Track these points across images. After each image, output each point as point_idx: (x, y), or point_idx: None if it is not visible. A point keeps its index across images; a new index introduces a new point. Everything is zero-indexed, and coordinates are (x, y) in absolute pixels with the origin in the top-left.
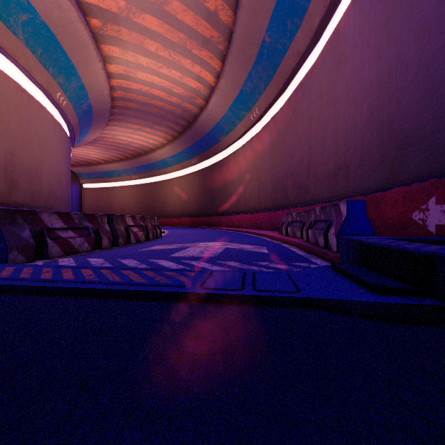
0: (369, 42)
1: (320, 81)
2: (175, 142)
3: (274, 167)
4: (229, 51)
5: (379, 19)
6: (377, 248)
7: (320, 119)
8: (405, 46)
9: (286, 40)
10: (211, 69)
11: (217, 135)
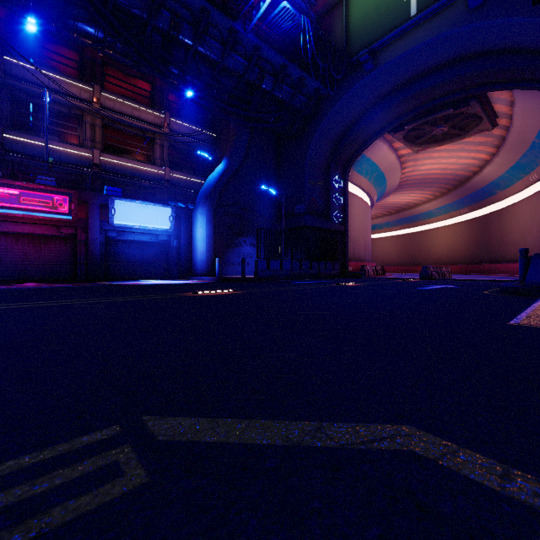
0: None
1: None
2: (443, 197)
3: None
4: (503, 146)
5: None
6: None
7: None
8: None
9: None
10: (485, 152)
11: (492, 190)
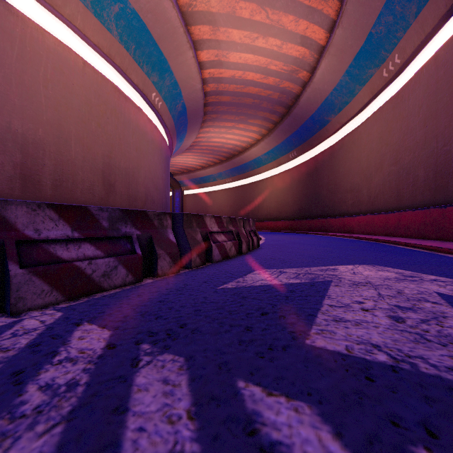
0: None
1: None
2: (270, 136)
3: (435, 137)
4: None
5: None
6: None
7: None
8: None
9: None
10: (321, 19)
11: (324, 116)
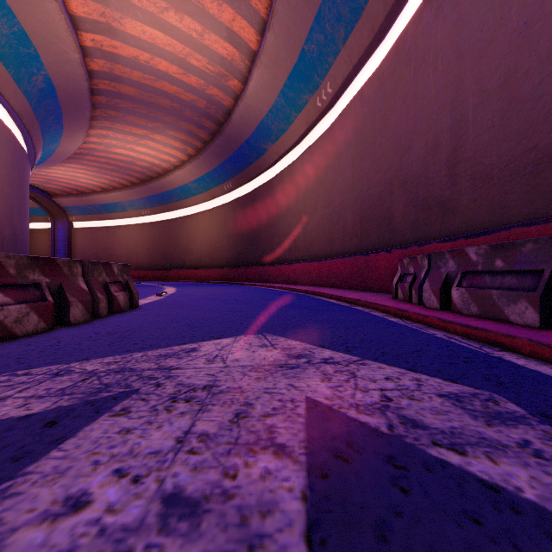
0: None
1: None
2: (199, 158)
3: (361, 179)
4: None
5: None
6: None
7: (496, 39)
8: None
9: None
10: (250, 13)
11: (261, 143)
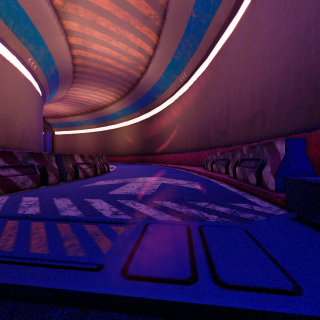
0: (285, 5)
1: (237, 46)
2: (123, 100)
3: (198, 117)
4: (164, 26)
5: None
6: None
7: (237, 76)
8: None
9: (209, 15)
10: (149, 41)
11: (154, 94)
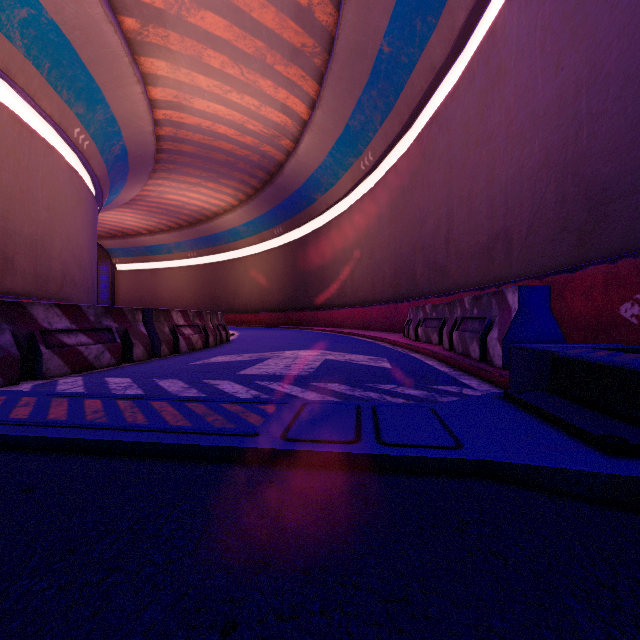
0: (543, 46)
1: (465, 109)
2: (250, 204)
3: (395, 239)
4: (330, 67)
5: (560, 10)
6: (589, 366)
7: (465, 165)
8: (602, 47)
9: (415, 49)
10: (302, 94)
11: (311, 193)
